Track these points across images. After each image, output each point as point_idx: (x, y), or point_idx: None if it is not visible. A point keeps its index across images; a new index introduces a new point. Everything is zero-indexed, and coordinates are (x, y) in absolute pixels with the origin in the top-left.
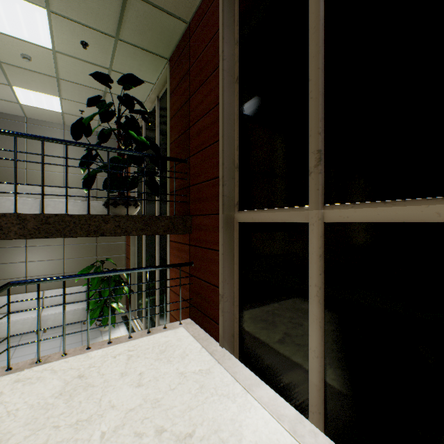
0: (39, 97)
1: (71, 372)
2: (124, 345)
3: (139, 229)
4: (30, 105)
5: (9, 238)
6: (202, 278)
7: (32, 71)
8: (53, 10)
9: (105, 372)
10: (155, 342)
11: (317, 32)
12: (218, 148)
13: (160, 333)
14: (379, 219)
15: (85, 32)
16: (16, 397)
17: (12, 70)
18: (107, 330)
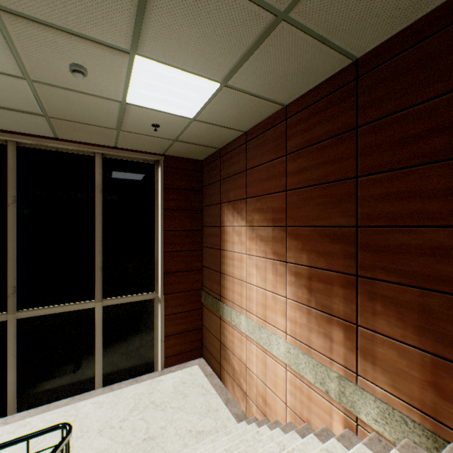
0: None
1: None
2: None
3: None
4: None
5: None
6: None
7: None
8: None
9: None
10: None
11: (14, 231)
12: None
13: None
14: (46, 313)
15: None
16: None
17: None
18: None
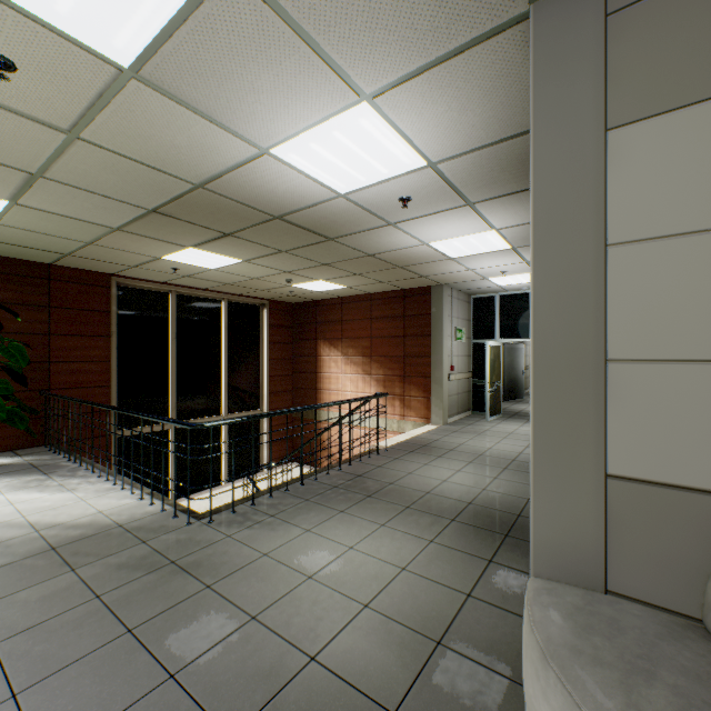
0: None
1: None
2: None
3: None
4: None
5: None
6: None
7: None
8: None
9: None
10: None
11: (176, 360)
12: (109, 391)
13: None
14: None
15: None
16: None
17: None
18: None
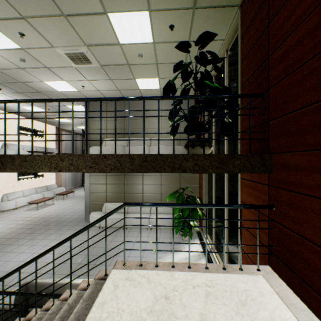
0: (148, 82)
1: (160, 288)
2: (201, 275)
3: (214, 167)
4: (144, 89)
5: (124, 172)
6: (290, 228)
7: (144, 64)
8: (152, 9)
9: (186, 303)
10: (232, 285)
11: None
12: None
13: (236, 274)
14: None
15: (172, 15)
16: (124, 296)
17: (134, 68)
18: (186, 240)
